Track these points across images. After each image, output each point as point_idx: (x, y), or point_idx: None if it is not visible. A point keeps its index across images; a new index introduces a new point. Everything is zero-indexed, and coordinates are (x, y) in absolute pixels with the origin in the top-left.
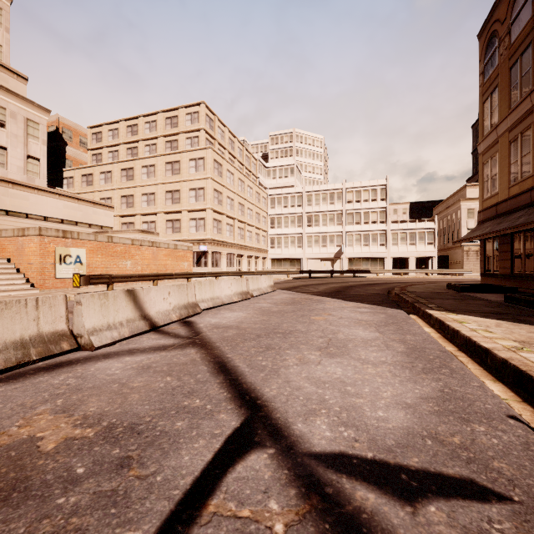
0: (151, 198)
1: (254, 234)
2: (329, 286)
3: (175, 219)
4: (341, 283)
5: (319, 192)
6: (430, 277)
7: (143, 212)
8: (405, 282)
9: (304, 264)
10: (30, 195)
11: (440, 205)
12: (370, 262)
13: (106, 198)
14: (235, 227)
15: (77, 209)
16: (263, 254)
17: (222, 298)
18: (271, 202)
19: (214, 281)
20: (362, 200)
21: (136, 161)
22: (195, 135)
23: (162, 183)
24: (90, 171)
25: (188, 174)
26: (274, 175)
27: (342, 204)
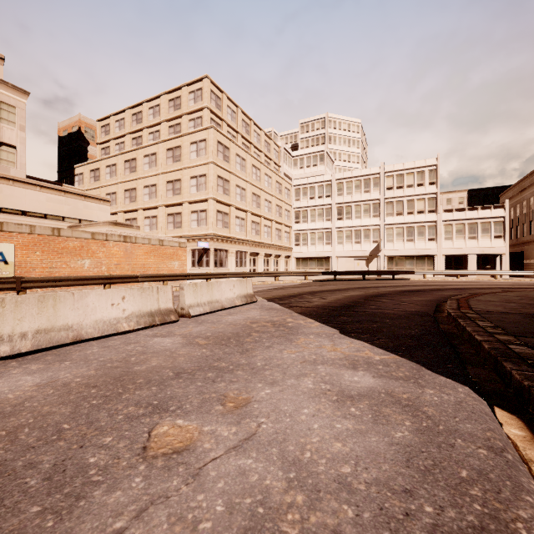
0: (152, 191)
1: (273, 229)
2: (346, 294)
3: (176, 212)
4: (369, 288)
5: (352, 179)
6: (499, 280)
7: (144, 206)
8: (463, 288)
9: (334, 263)
10: (4, 187)
11: (510, 190)
12: (416, 261)
13: (111, 194)
14: (248, 221)
15: (63, 203)
16: (285, 253)
17: (82, 327)
18: (296, 193)
19: (58, 295)
20: (405, 186)
21: (138, 151)
22: (198, 116)
23: (163, 172)
24: (97, 166)
25: (189, 160)
26: (302, 164)
27: (379, 192)
